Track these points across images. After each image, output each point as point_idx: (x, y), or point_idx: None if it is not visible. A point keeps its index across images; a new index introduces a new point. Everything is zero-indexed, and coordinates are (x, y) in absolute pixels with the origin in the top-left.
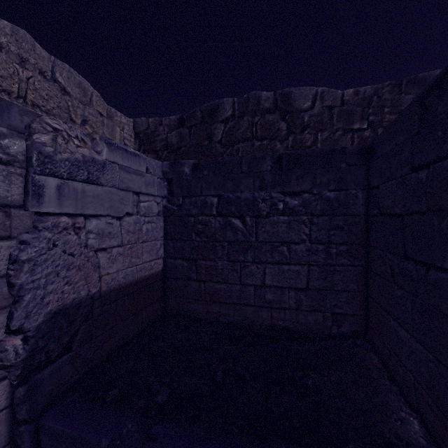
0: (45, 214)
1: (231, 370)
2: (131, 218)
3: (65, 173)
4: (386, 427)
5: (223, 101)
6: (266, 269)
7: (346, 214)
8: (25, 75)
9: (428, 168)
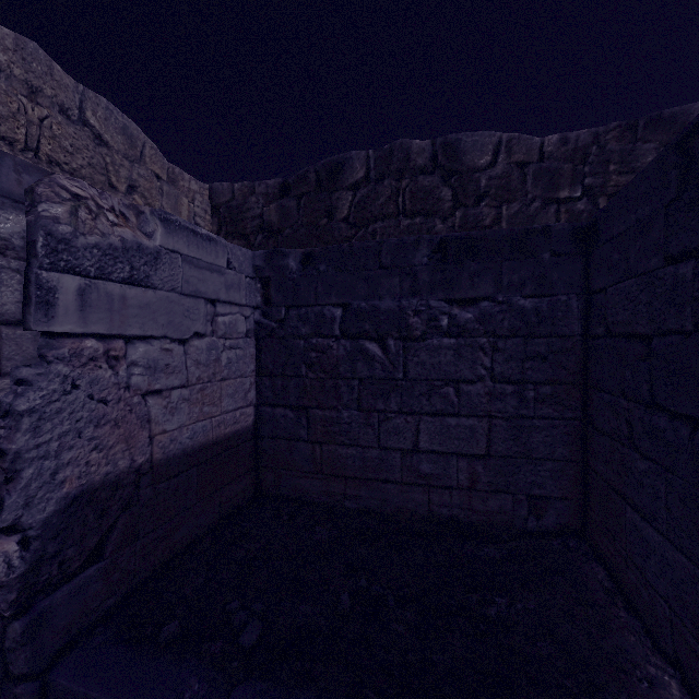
0: (59, 335)
1: (364, 590)
2: (203, 341)
3: (92, 269)
4: (623, 692)
5: (351, 156)
6: (420, 424)
7: (551, 335)
8: (37, 114)
9: (697, 257)
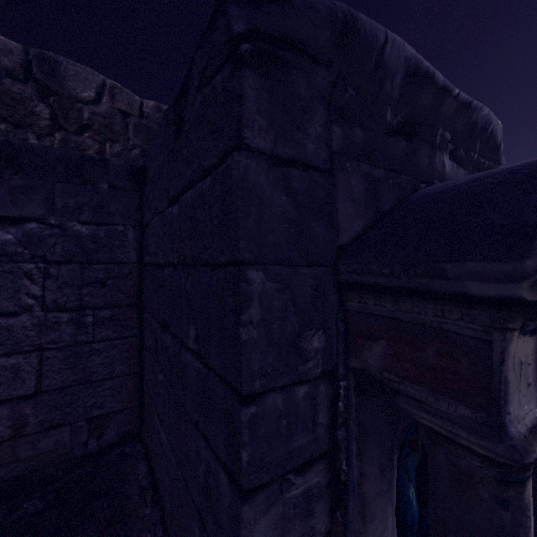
0: None
1: None
2: None
3: None
4: None
5: None
6: None
7: (110, 261)
8: None
9: (179, 201)
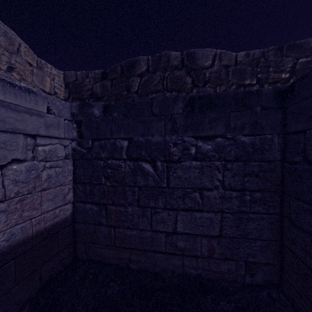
0: None
1: None
2: (23, 164)
3: None
4: None
5: (139, 59)
6: (177, 216)
7: (261, 160)
8: None
9: None
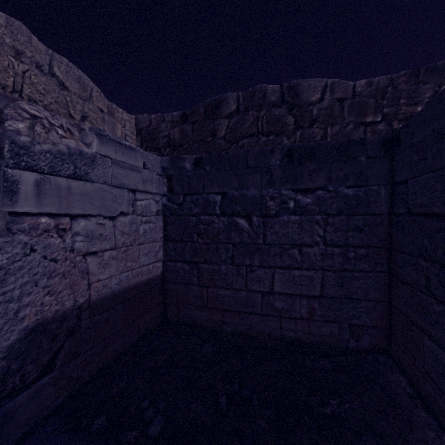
0: (22, 214)
1: (236, 393)
2: (127, 217)
3: (46, 167)
4: None
5: (227, 96)
6: (275, 274)
7: (366, 213)
8: (21, 68)
9: None
